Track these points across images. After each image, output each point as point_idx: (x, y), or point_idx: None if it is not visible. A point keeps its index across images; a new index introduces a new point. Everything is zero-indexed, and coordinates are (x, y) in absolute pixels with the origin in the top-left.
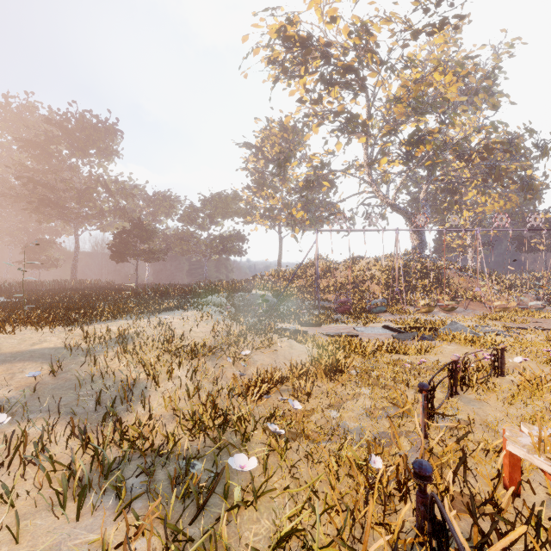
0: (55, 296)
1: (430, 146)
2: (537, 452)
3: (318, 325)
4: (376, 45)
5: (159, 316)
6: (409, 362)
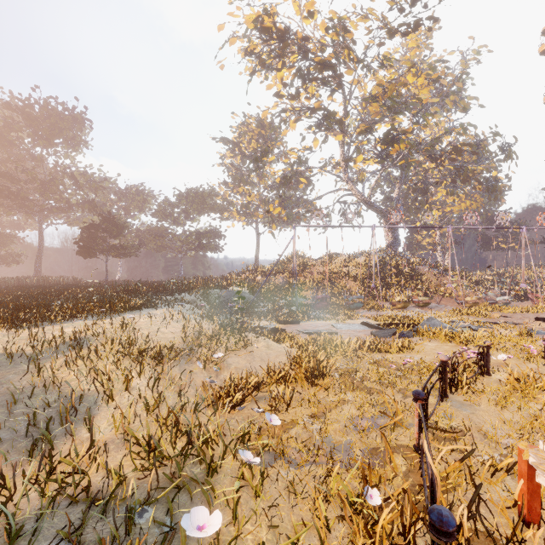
0: (9, 294)
1: (404, 145)
2: None
3: (296, 323)
4: (353, 42)
5: (125, 315)
6: (392, 362)
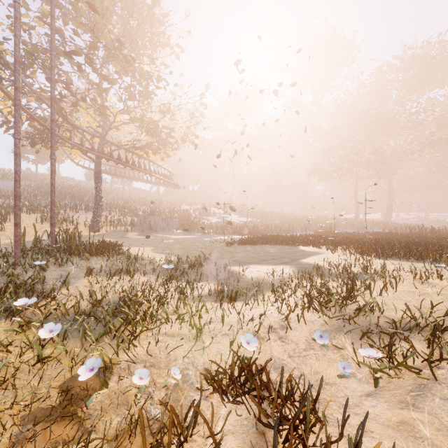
0: None
1: None
2: None
3: None
4: None
5: None
6: None
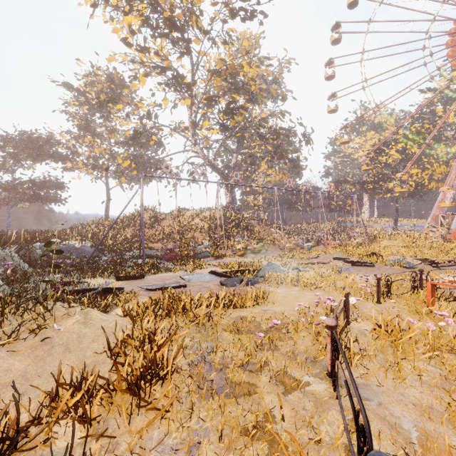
0: None
1: (241, 118)
2: None
3: (140, 277)
4: (200, 12)
5: None
6: (252, 321)
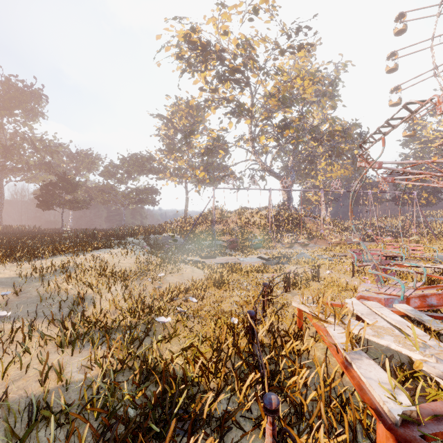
0: None
1: (293, 131)
2: (301, 303)
3: (213, 258)
4: (256, 55)
5: (91, 253)
6: (268, 277)
